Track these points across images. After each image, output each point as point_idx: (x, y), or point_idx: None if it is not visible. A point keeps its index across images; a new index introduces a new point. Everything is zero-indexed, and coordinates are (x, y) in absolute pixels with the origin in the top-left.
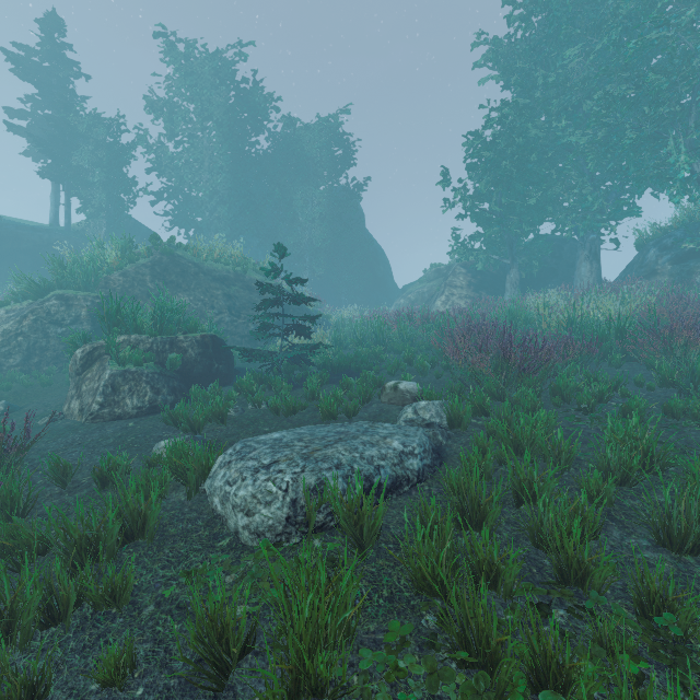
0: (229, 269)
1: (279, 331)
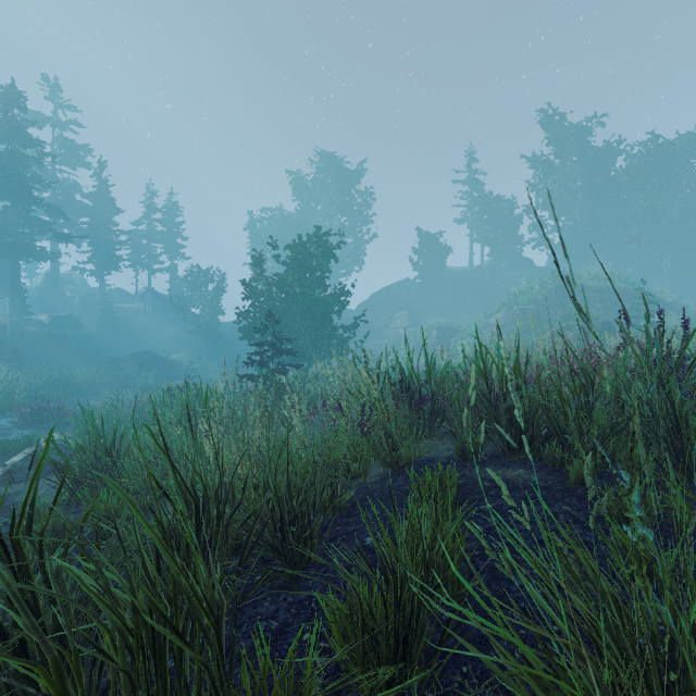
0: (601, 284)
1: (640, 319)
